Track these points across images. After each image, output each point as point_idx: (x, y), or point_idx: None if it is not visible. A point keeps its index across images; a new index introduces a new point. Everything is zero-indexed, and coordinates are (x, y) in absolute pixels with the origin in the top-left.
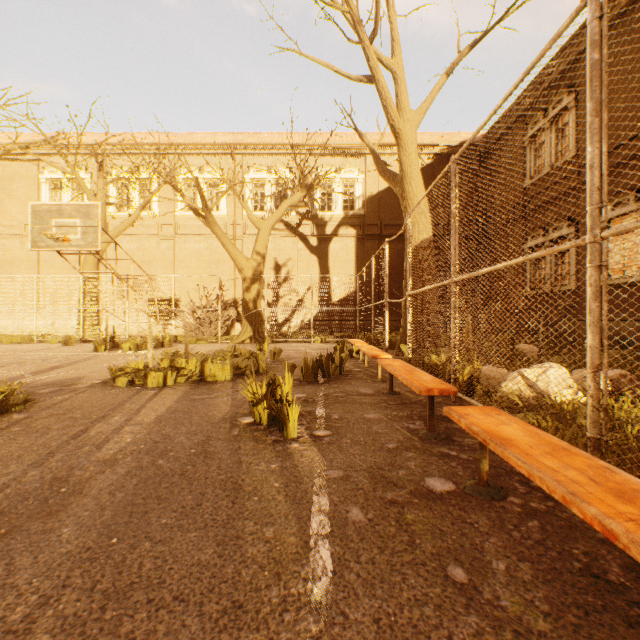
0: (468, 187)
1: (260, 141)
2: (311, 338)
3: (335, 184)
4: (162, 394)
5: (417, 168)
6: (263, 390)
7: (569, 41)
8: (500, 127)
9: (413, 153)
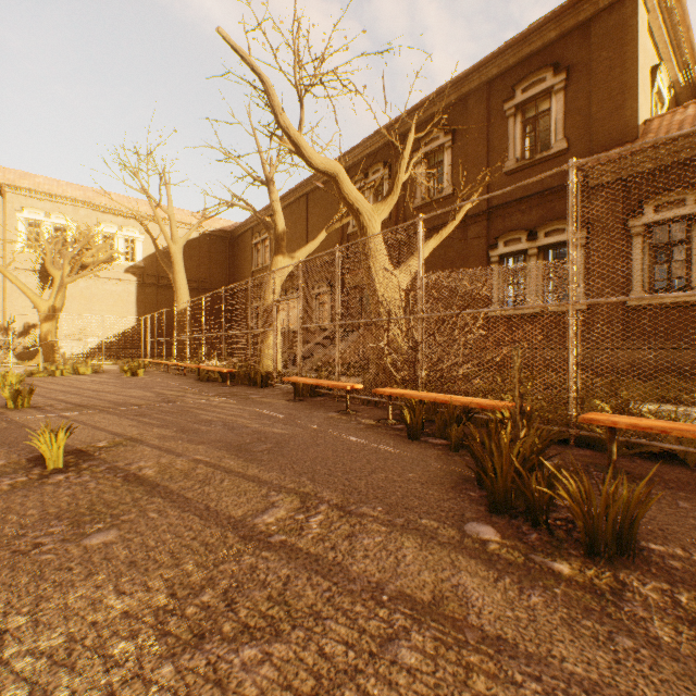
0: (225, 259)
1: (39, 188)
2: (104, 361)
3: (118, 238)
4: (72, 377)
5: (183, 268)
6: (129, 368)
7: (265, 209)
8: (242, 229)
9: (181, 260)
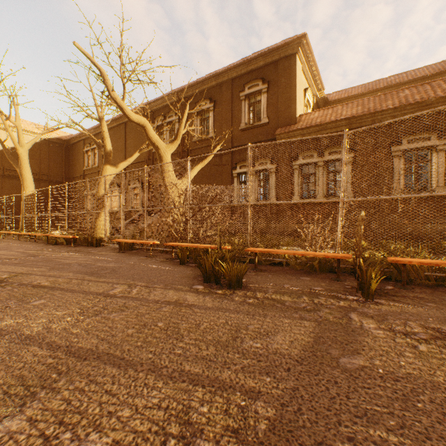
0: (61, 159)
1: None
2: None
3: None
4: None
5: (29, 165)
6: None
7: (95, 128)
8: (76, 139)
9: (27, 159)
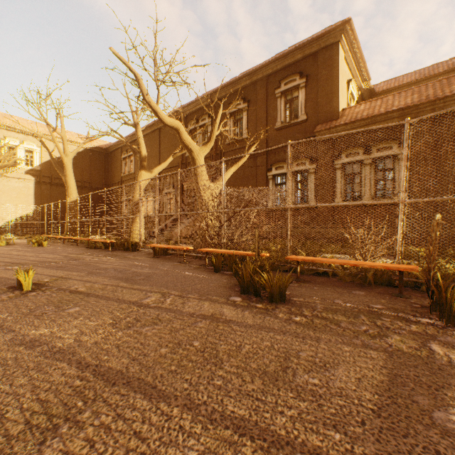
0: (101, 167)
1: None
2: (10, 237)
3: (20, 149)
4: None
5: (72, 173)
6: (36, 241)
7: (131, 136)
8: (114, 147)
9: (71, 168)
